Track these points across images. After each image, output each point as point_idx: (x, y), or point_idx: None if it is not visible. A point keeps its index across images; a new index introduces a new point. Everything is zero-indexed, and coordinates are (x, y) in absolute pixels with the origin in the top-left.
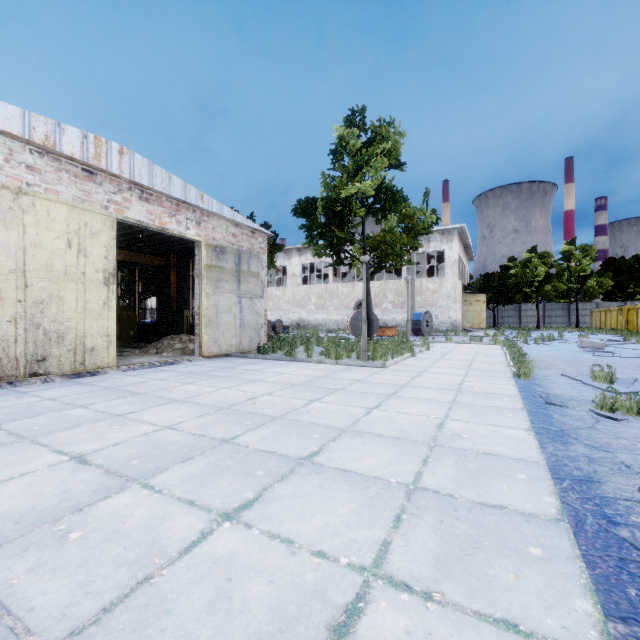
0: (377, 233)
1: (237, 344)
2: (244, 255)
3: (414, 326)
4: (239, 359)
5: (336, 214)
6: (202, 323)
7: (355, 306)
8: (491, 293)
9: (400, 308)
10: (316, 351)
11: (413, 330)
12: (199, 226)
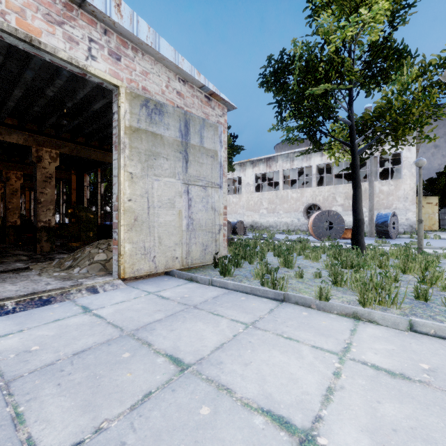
0: (375, 101)
1: (183, 255)
2: (194, 122)
3: (379, 228)
4: (181, 285)
5: (317, 80)
6: (121, 223)
7: (304, 209)
8: (438, 196)
9: (350, 211)
10: (296, 264)
11: (377, 232)
12: (116, 61)
